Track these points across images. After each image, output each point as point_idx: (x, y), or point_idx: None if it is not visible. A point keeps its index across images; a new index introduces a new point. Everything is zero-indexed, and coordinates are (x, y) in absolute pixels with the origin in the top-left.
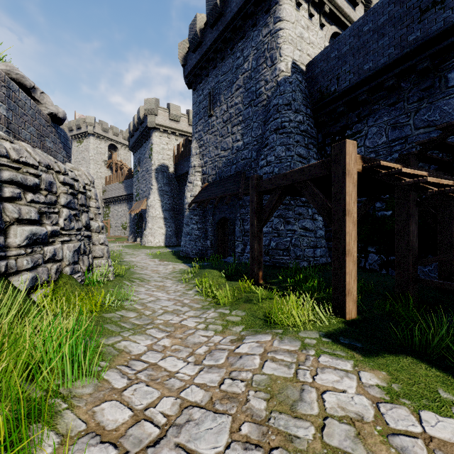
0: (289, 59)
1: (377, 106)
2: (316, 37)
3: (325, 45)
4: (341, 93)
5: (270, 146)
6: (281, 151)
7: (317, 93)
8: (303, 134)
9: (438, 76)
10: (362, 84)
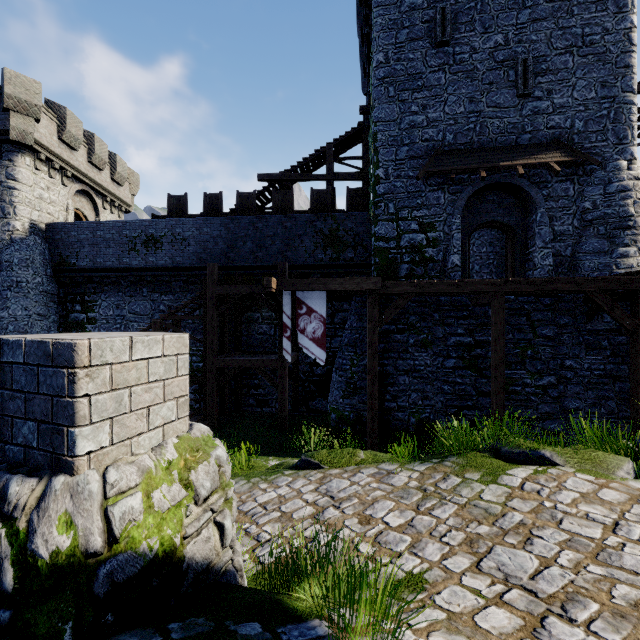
0: (26, 220)
1: (107, 288)
2: (58, 195)
3: (68, 202)
4: (80, 269)
5: (3, 301)
6: (17, 310)
7: (58, 257)
8: (43, 294)
9: (139, 287)
10: (97, 271)
